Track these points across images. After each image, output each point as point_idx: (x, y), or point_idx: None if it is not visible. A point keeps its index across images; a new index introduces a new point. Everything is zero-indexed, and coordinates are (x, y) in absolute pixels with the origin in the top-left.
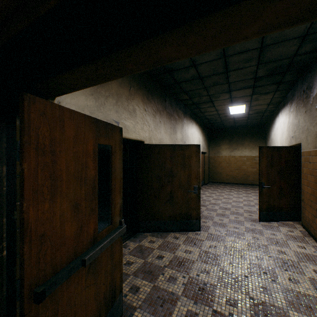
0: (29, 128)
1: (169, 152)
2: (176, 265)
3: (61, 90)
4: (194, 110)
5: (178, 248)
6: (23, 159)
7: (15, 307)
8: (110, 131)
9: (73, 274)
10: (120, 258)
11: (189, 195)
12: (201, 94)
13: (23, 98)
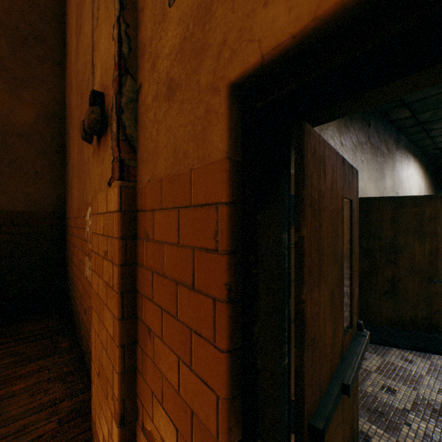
0: (306, 175)
1: (389, 210)
2: (431, 415)
3: (343, 112)
4: (415, 135)
5: (420, 382)
6: (301, 222)
7: (289, 440)
8: (350, 176)
9: (337, 405)
10: (356, 383)
11: (433, 288)
12: (441, 103)
13: (300, 131)
